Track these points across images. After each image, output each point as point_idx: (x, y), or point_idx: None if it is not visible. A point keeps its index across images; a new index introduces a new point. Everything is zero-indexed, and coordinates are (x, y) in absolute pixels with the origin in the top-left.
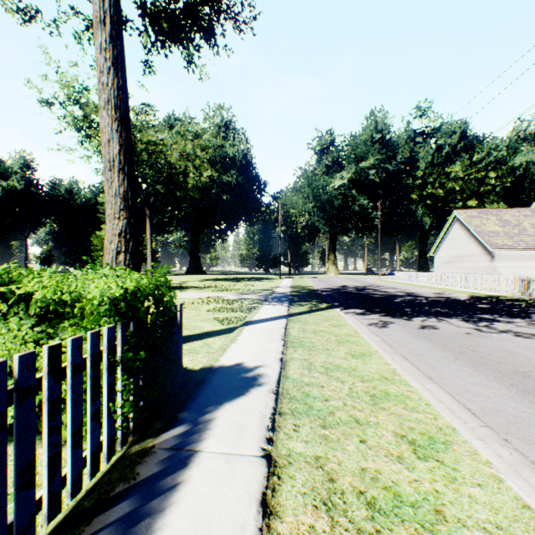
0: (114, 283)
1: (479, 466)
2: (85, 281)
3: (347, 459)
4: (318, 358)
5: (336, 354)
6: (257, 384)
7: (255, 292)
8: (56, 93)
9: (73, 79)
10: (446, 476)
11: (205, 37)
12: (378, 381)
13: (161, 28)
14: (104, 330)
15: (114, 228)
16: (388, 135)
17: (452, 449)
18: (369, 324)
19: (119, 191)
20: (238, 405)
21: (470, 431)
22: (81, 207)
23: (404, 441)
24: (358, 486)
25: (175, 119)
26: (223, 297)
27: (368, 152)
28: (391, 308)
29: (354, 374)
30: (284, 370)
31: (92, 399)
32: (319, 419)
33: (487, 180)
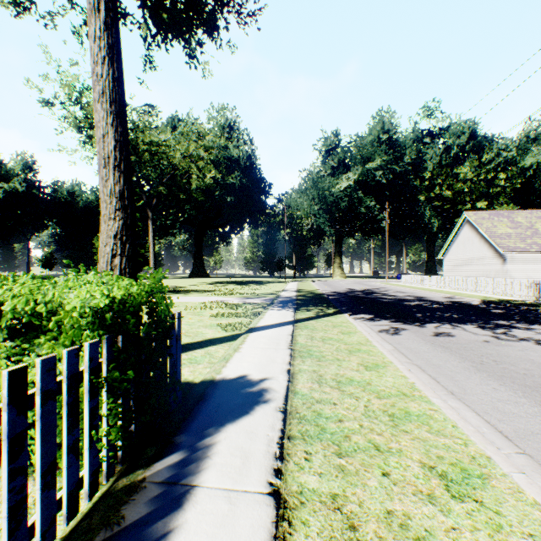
0: (98, 291)
1: (526, 508)
2: (66, 288)
3: (369, 498)
4: (328, 369)
5: (348, 366)
6: (263, 400)
7: (259, 296)
8: (57, 93)
9: (74, 78)
10: (489, 522)
11: (207, 29)
12: (396, 398)
13: (161, 18)
14: (84, 347)
15: (109, 230)
16: (395, 135)
17: (491, 485)
18: (380, 331)
19: (115, 189)
20: (242, 427)
21: (508, 461)
22: (83, 210)
23: (433, 474)
24: (385, 536)
25: (179, 119)
26: (227, 301)
27: (374, 153)
28: (402, 313)
29: (368, 388)
30: (292, 384)
31: (69, 430)
32: (334, 444)
33: (497, 182)
